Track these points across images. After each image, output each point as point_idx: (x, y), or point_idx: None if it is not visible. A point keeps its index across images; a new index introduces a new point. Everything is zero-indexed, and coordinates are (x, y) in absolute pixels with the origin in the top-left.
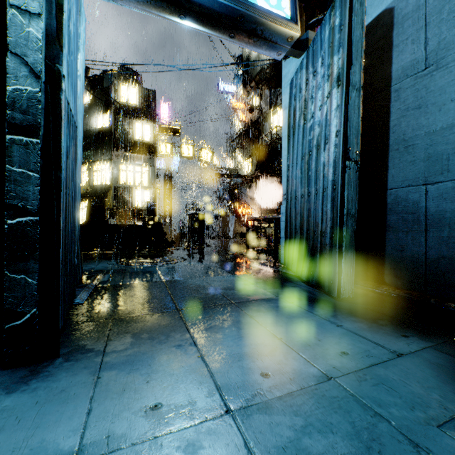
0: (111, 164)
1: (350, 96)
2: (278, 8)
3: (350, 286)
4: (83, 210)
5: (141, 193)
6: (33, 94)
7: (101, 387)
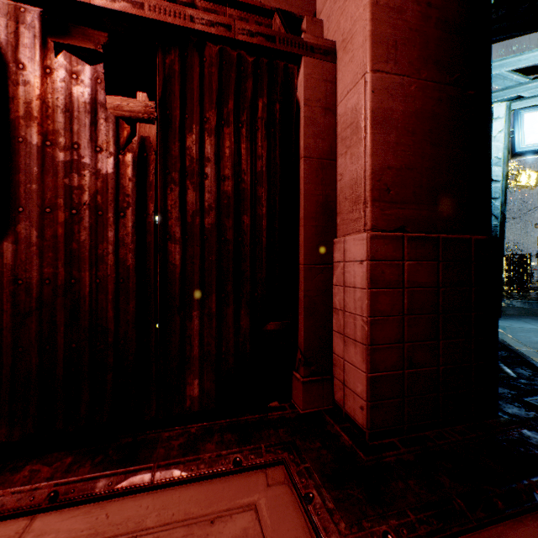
0: None
1: None
2: None
3: None
4: None
5: None
6: (495, 225)
7: (533, 324)
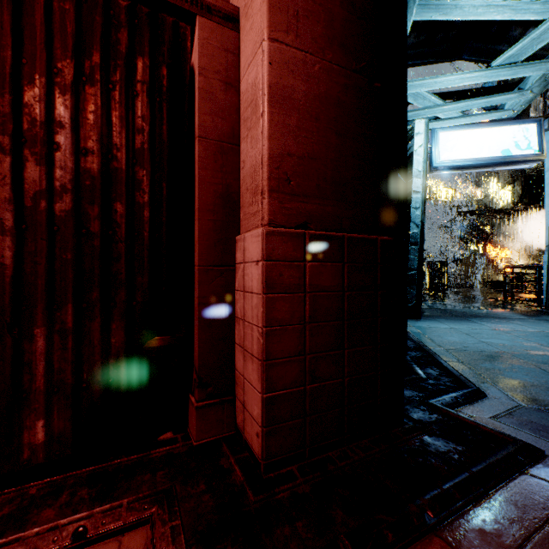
0: None
1: None
2: (527, 149)
3: None
4: None
5: None
6: (416, 232)
7: (446, 324)
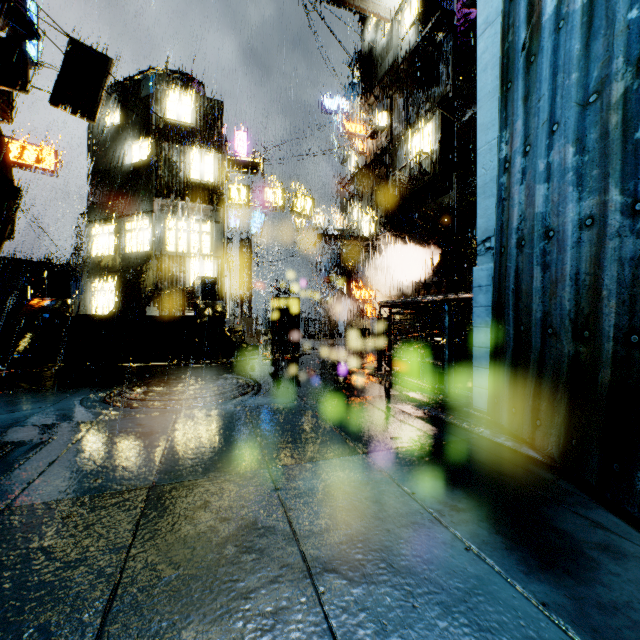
0: (151, 219)
1: None
2: None
3: None
4: (110, 292)
5: (200, 266)
6: None
7: None
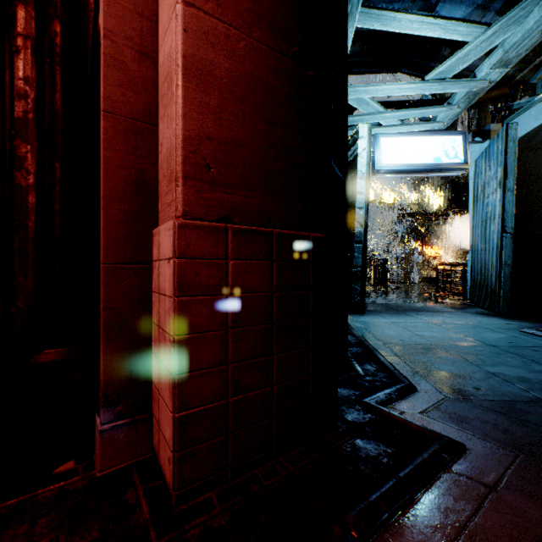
0: None
1: (505, 195)
2: (455, 158)
3: (506, 306)
4: None
5: None
6: (360, 231)
7: (386, 318)
